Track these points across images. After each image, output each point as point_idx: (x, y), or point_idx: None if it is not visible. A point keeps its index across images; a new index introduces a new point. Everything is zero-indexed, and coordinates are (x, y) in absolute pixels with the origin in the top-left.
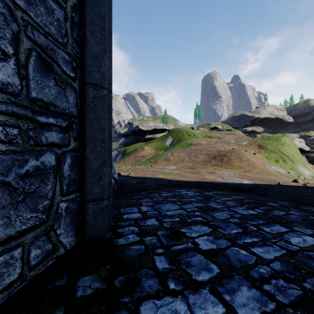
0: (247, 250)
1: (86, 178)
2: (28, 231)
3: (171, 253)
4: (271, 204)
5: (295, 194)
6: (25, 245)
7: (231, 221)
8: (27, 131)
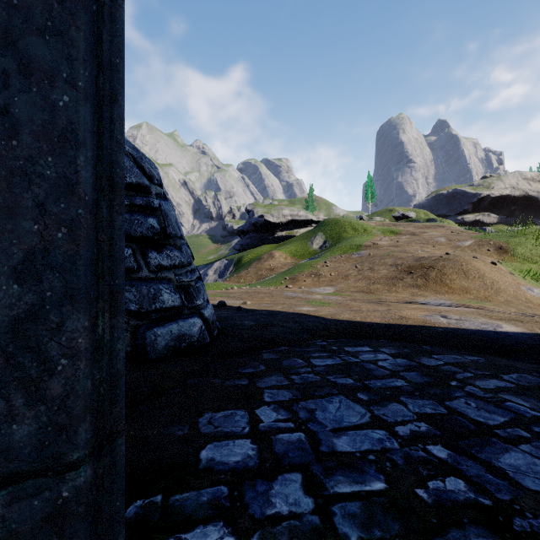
0: None
1: None
2: None
3: None
4: None
5: None
6: None
7: None
8: None
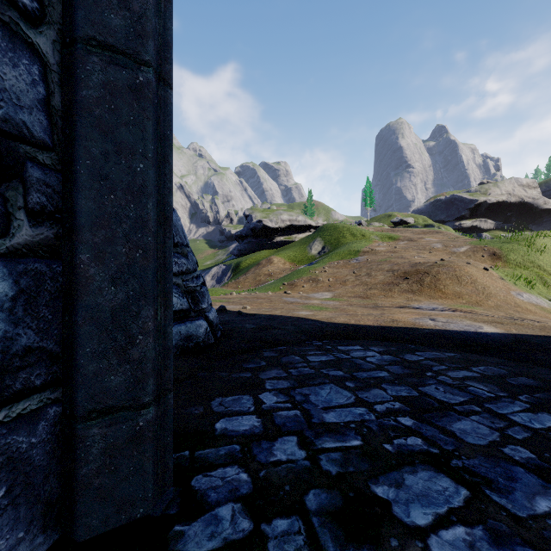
0: None
1: (78, 344)
2: None
3: None
4: None
5: None
6: None
7: (513, 456)
8: None
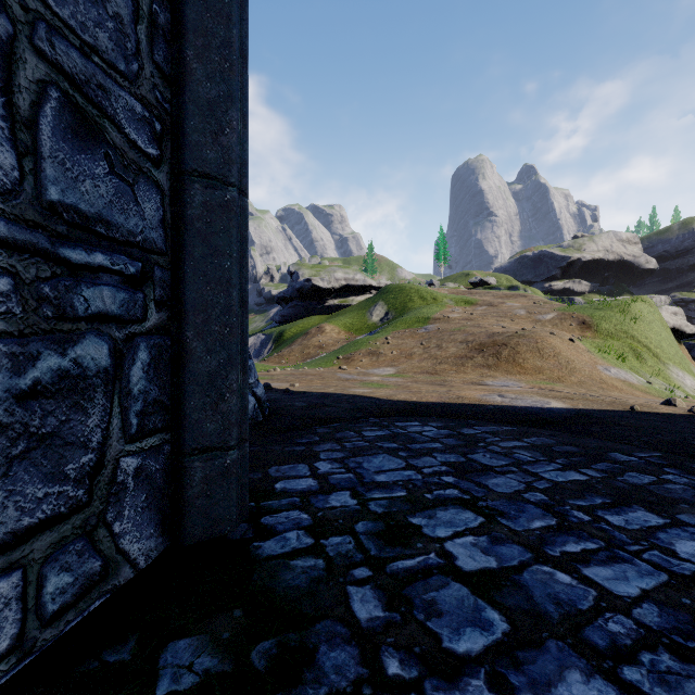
0: (573, 573)
1: (185, 399)
2: (38, 530)
3: (389, 579)
4: (618, 458)
5: (673, 433)
6: (30, 565)
7: (529, 499)
8: (35, 284)
